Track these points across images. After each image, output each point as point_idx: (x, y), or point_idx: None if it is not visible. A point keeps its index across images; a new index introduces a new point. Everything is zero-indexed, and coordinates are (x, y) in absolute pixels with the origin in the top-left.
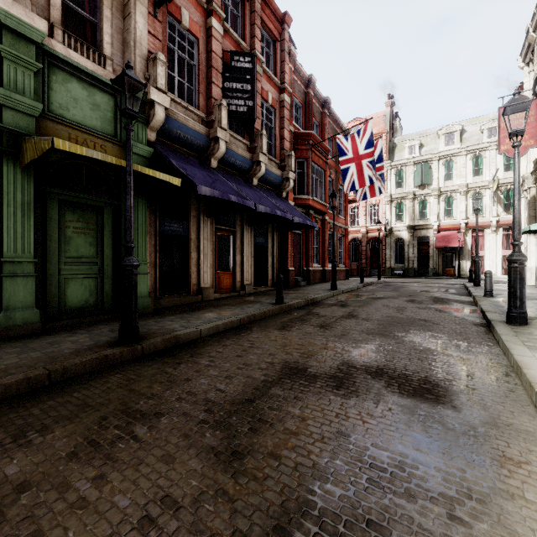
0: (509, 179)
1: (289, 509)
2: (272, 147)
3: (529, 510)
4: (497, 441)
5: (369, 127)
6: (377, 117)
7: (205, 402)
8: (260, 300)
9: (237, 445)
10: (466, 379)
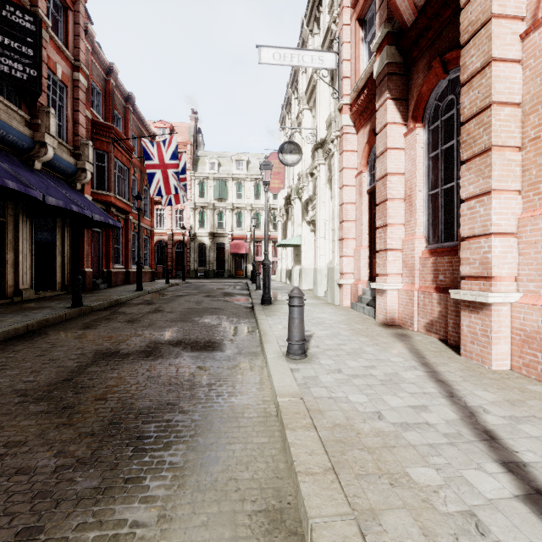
0: (276, 205)
1: (119, 415)
2: (62, 128)
3: (243, 378)
4: (238, 359)
5: (174, 141)
6: (182, 127)
7: (15, 392)
8: (49, 306)
9: (66, 403)
10: (232, 337)
